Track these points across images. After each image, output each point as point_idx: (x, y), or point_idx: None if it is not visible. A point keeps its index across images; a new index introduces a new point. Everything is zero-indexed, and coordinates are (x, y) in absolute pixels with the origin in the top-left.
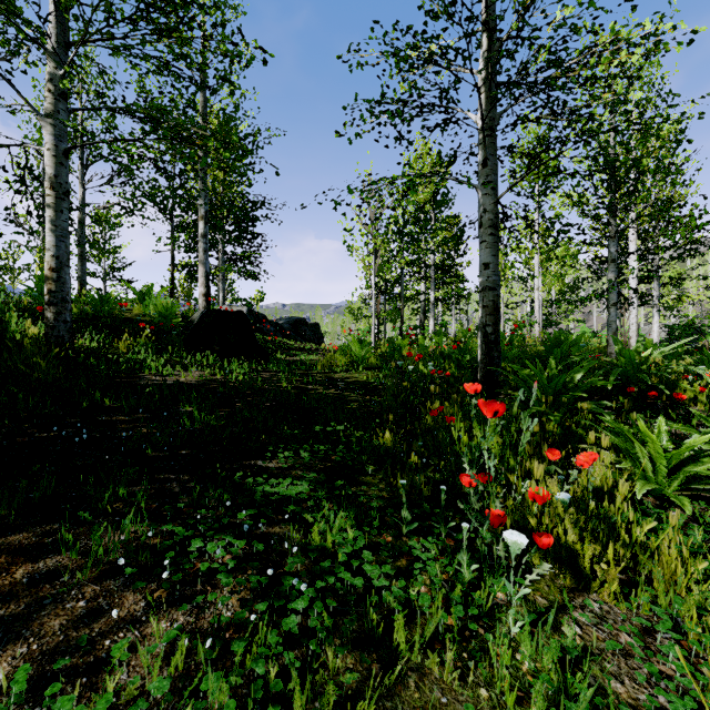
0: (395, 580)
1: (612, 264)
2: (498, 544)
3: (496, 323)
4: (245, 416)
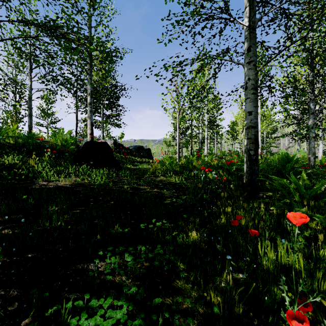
0: None
1: (312, 115)
2: None
3: (256, 148)
4: (93, 214)
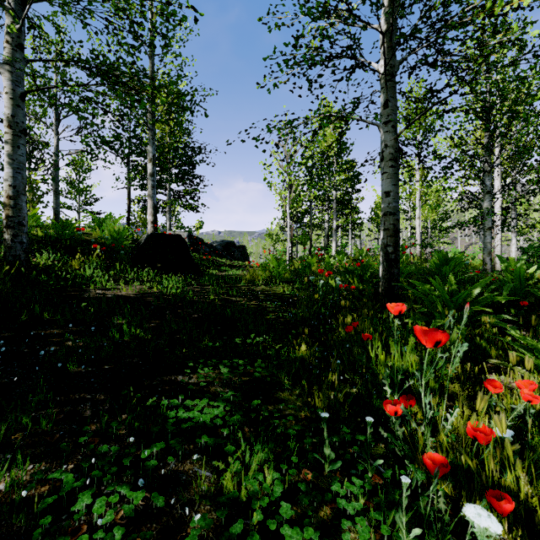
0: None
1: (488, 195)
2: (439, 495)
3: (396, 243)
4: (173, 328)
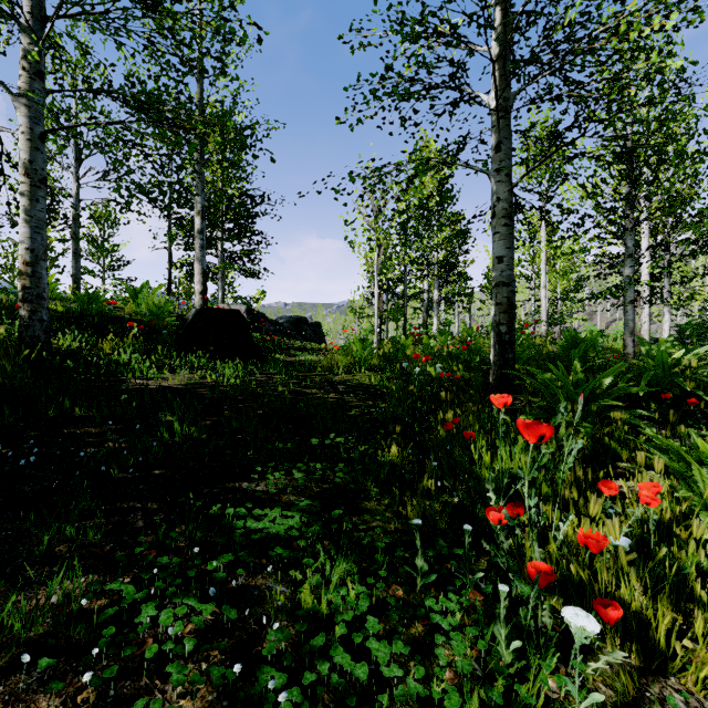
0: (409, 659)
1: (629, 259)
2: (543, 608)
3: (511, 321)
4: (233, 426)
